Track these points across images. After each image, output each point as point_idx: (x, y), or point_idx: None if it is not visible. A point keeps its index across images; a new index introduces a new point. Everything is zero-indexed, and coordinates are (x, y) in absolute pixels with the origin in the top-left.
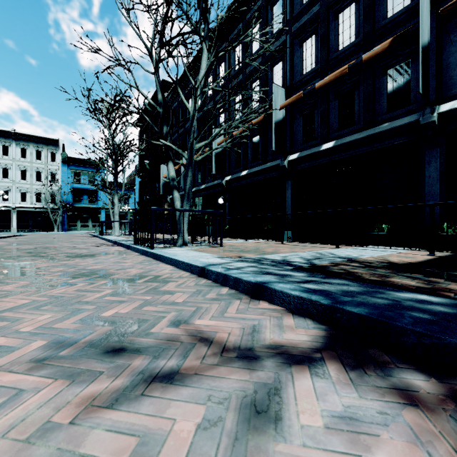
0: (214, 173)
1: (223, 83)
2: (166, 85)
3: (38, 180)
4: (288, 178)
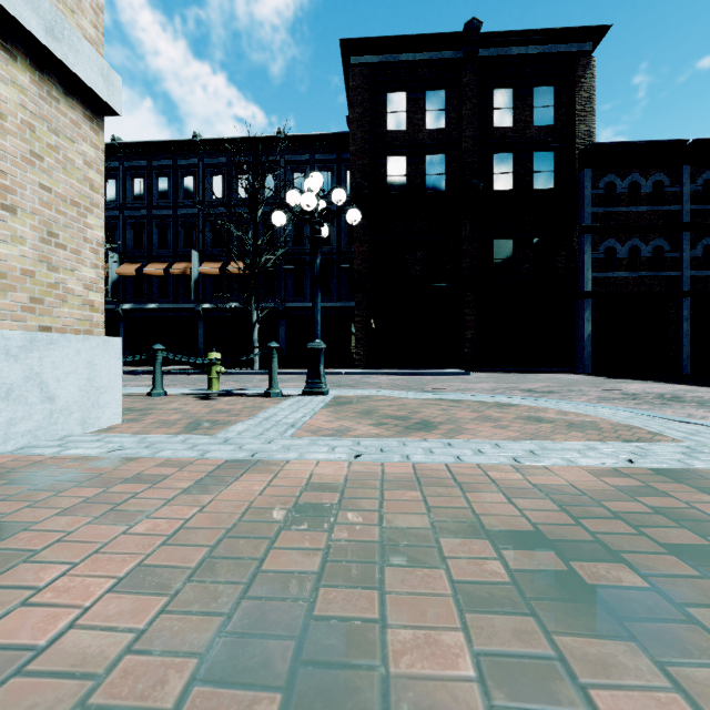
0: None
1: None
2: None
3: None
4: (121, 320)
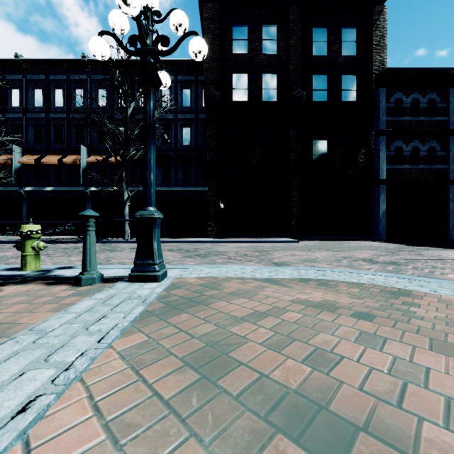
0: None
1: None
2: None
3: None
4: (24, 200)
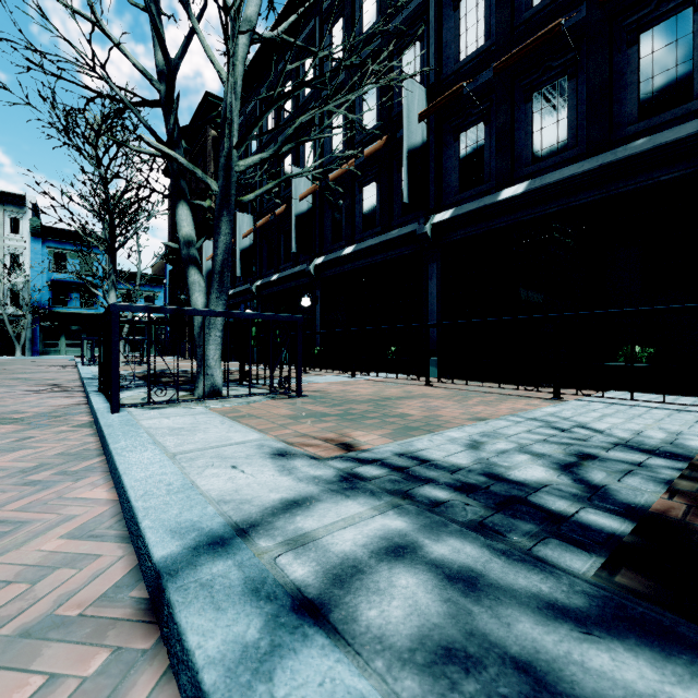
0: (294, 250)
1: (310, 91)
2: (213, 102)
3: None
4: (431, 258)
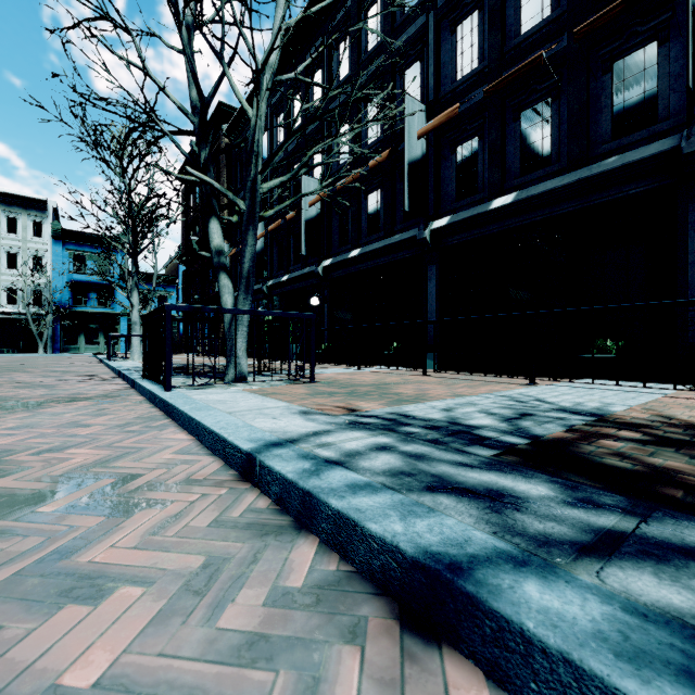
0: (304, 253)
1: (318, 103)
2: (226, 111)
3: (11, 267)
4: (430, 261)
